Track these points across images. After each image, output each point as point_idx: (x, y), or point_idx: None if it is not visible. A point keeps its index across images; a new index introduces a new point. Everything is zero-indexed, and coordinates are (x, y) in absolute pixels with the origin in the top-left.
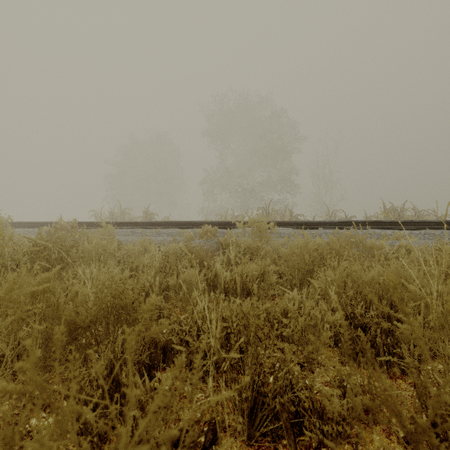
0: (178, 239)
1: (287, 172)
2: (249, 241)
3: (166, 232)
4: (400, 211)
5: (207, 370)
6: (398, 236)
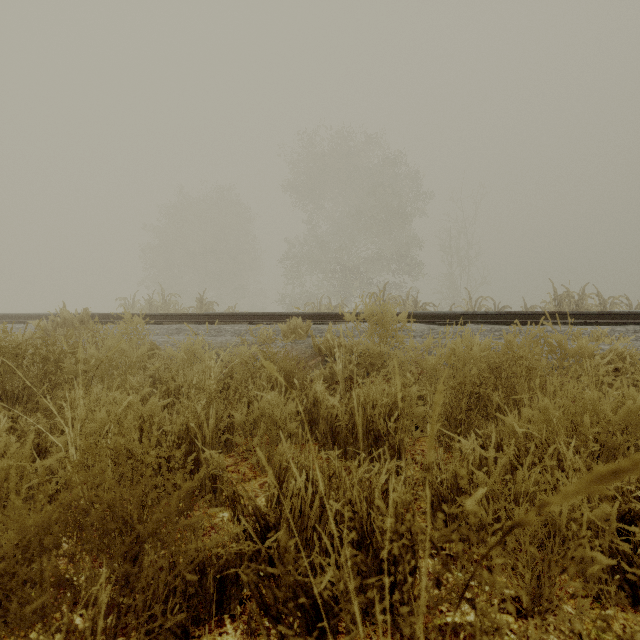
0: (250, 340)
1: (407, 244)
2: (366, 343)
3: (230, 329)
4: (578, 299)
5: (317, 638)
6: (599, 335)
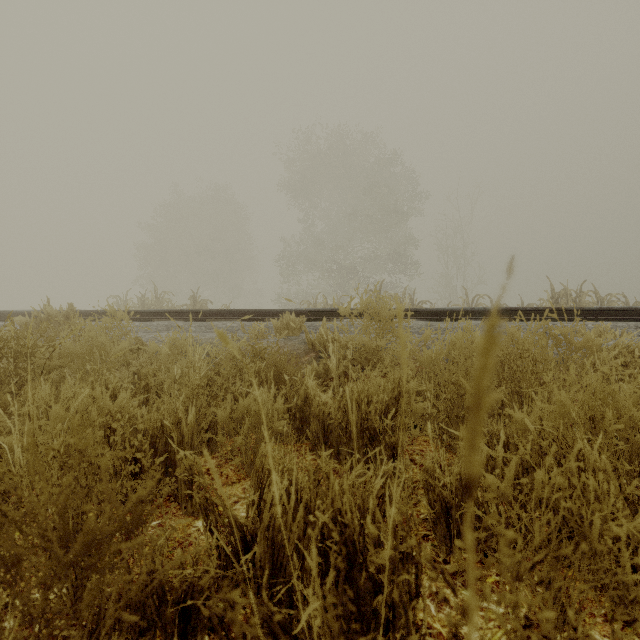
0: (241, 336)
1: (403, 243)
2: (362, 338)
3: (221, 326)
4: (576, 297)
5: None
6: (602, 330)
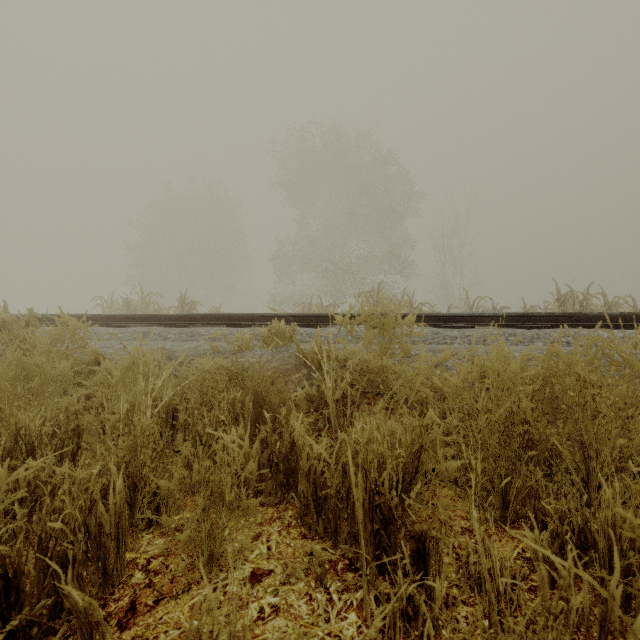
0: (223, 347)
1: (400, 243)
2: (364, 355)
3: (204, 333)
4: (583, 299)
5: None
6: (637, 342)
